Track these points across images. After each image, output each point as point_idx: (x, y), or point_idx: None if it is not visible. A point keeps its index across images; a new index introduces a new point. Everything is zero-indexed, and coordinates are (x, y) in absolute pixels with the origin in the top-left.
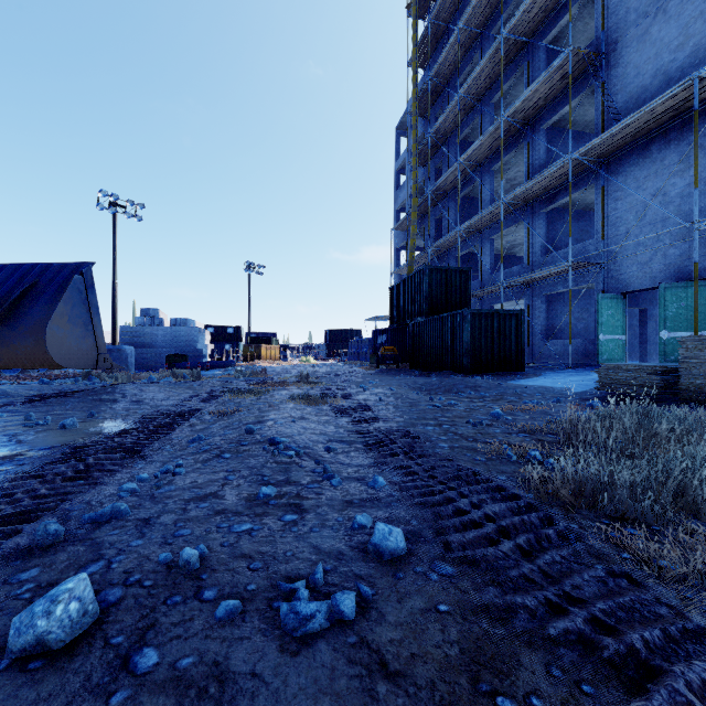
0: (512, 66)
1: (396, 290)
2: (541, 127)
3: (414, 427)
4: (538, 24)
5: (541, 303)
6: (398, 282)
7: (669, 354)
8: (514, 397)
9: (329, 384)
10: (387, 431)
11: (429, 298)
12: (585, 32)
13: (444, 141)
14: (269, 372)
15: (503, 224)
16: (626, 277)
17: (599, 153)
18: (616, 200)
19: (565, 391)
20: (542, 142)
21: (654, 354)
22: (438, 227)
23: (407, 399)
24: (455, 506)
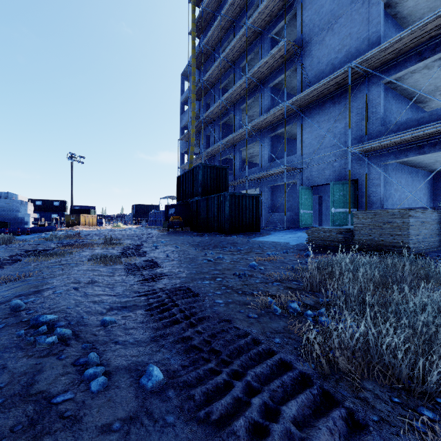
0: (252, 46)
1: (181, 179)
2: (268, 85)
3: (193, 282)
4: (267, 23)
5: (268, 191)
6: (183, 174)
7: (335, 221)
8: (259, 250)
9: (128, 244)
10: (170, 290)
11: (203, 184)
12: (291, 35)
13: (211, 87)
14: (83, 235)
15: (247, 142)
16: (313, 177)
17: (300, 104)
18: (308, 133)
19: (287, 244)
20: (269, 95)
21: (325, 221)
22: (208, 141)
23: (188, 255)
24: (248, 420)
